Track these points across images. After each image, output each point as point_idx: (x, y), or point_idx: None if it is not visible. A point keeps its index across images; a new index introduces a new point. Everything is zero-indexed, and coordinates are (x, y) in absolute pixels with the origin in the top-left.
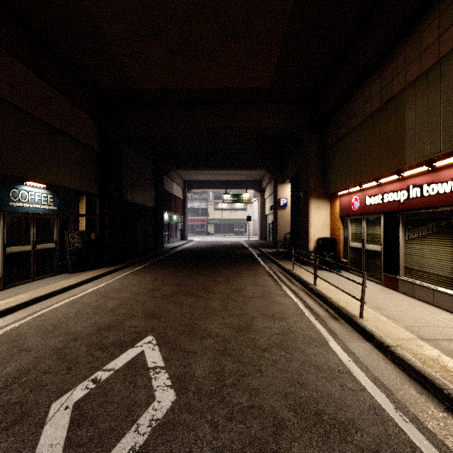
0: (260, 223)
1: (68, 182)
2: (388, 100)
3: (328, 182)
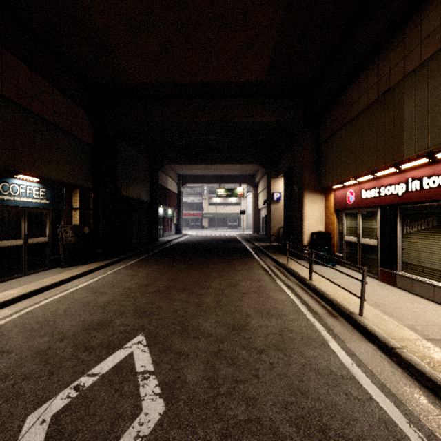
0: (254, 217)
1: (61, 176)
2: (386, 92)
3: (322, 176)
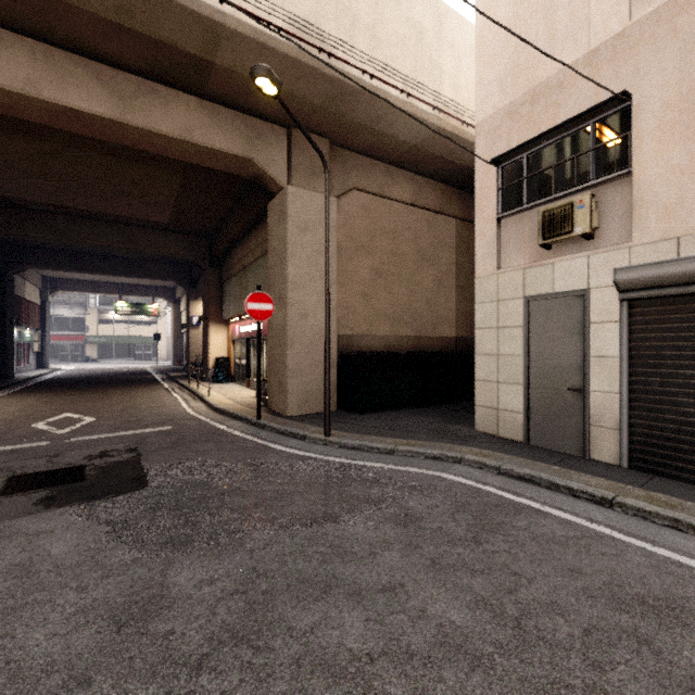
0: (175, 343)
1: None
2: (244, 268)
3: (224, 310)
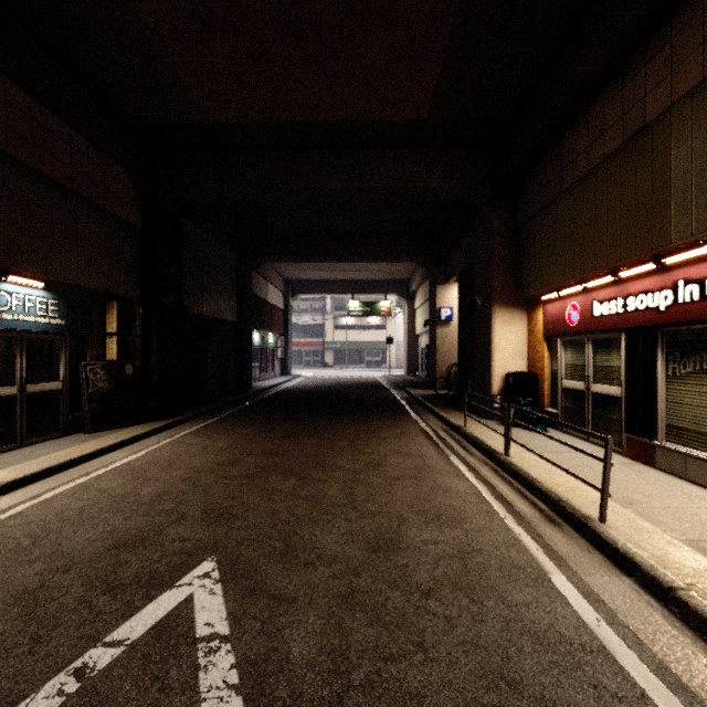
0: (408, 348)
1: (85, 279)
2: (638, 132)
3: (523, 280)
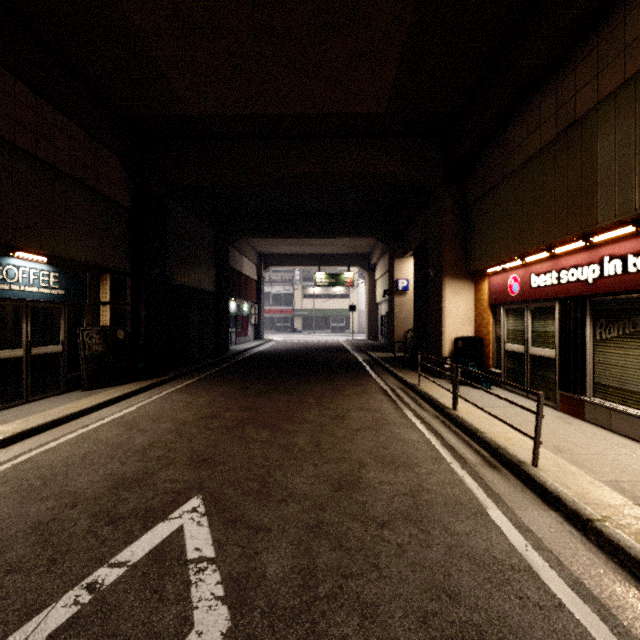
0: (369, 315)
1: (82, 254)
2: (569, 126)
3: (471, 255)
